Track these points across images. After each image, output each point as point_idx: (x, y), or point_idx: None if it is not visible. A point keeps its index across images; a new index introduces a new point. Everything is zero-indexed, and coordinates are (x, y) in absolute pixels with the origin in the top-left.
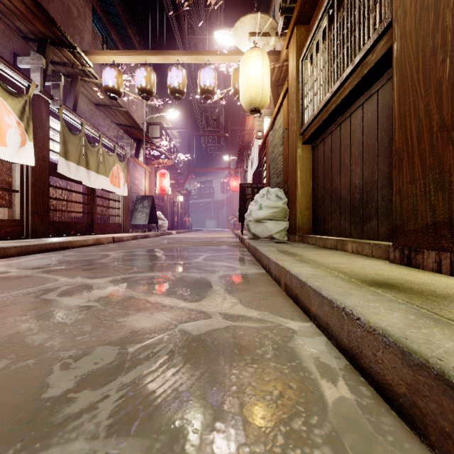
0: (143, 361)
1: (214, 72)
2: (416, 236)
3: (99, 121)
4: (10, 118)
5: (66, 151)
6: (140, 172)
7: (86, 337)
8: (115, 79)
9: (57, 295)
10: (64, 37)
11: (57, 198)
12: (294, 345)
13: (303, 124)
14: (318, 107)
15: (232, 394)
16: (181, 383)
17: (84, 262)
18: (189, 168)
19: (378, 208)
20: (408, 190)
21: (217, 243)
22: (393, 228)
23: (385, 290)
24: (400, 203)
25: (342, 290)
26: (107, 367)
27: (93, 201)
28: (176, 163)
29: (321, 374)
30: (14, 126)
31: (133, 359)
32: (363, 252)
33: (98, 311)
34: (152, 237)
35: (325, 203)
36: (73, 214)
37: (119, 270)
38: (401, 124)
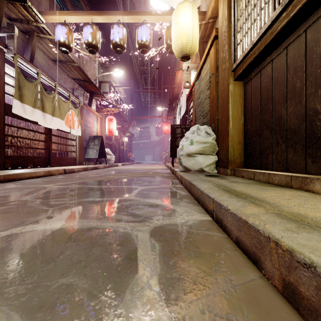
0: None
1: (150, 29)
2: None
3: (56, 74)
4: None
5: (21, 95)
6: (93, 117)
7: None
8: (66, 35)
9: None
10: None
11: (14, 136)
12: None
13: (235, 60)
14: (258, 32)
15: None
16: None
17: (3, 200)
18: (132, 116)
19: None
20: None
21: (152, 174)
22: None
23: None
24: None
25: None
26: None
27: (50, 139)
28: (123, 113)
29: None
30: None
31: None
32: None
33: None
34: (101, 169)
35: (263, 136)
36: (40, 150)
37: (26, 215)
38: None
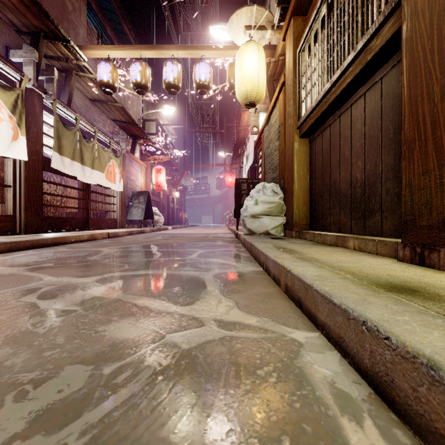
0: (119, 388)
1: (209, 66)
2: (429, 233)
3: (95, 117)
4: (2, 111)
5: (60, 146)
6: (136, 167)
7: (57, 352)
8: (110, 74)
9: (37, 297)
10: (57, 30)
11: (51, 194)
12: (302, 363)
13: (300, 117)
14: (316, 99)
15: (228, 441)
16: (162, 423)
17: (74, 259)
18: (185, 164)
19: (382, 203)
20: (420, 182)
21: (212, 239)
22: (402, 223)
23: (408, 297)
24: (410, 196)
25: (357, 297)
26: (72, 398)
27: (88, 197)
28: (173, 159)
29: (341, 408)
30: (6, 120)
31: (107, 384)
32: (366, 249)
33: (78, 317)
34: (148, 233)
35: (324, 198)
36: (69, 210)
37: (109, 268)
38: (412, 110)
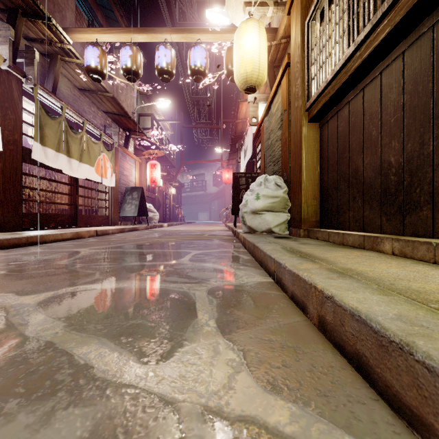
0: None
1: (205, 51)
2: None
3: (84, 107)
4: None
5: (42, 136)
6: (130, 162)
7: None
8: (98, 59)
9: None
10: (36, 5)
11: (33, 188)
12: None
13: (309, 97)
14: (333, 70)
15: None
16: None
17: (38, 264)
18: (181, 160)
19: (434, 193)
20: None
21: (208, 237)
22: None
23: None
24: None
25: None
26: None
27: (76, 192)
28: (169, 155)
29: None
30: None
31: None
32: (415, 256)
33: None
34: (141, 230)
35: (340, 190)
36: (60, 206)
37: (73, 278)
38: None
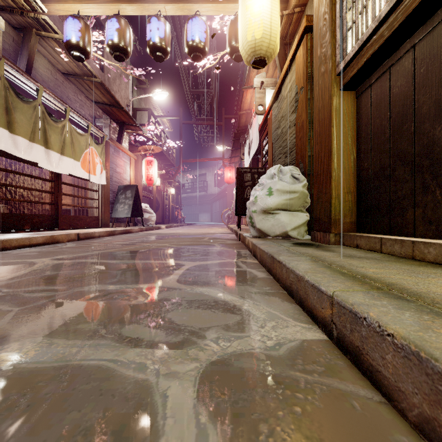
0: None
1: (205, 24)
2: None
3: (69, 94)
4: None
5: (11, 121)
6: (124, 159)
7: None
8: (80, 33)
9: None
10: None
11: (0, 184)
12: None
13: (343, 56)
14: None
15: None
16: None
17: None
18: (181, 158)
19: None
20: None
21: (209, 241)
22: None
23: None
24: None
25: None
26: None
27: (58, 189)
28: (168, 154)
29: None
30: None
31: None
32: None
33: None
34: (135, 233)
35: (395, 178)
36: (48, 206)
37: None
38: None
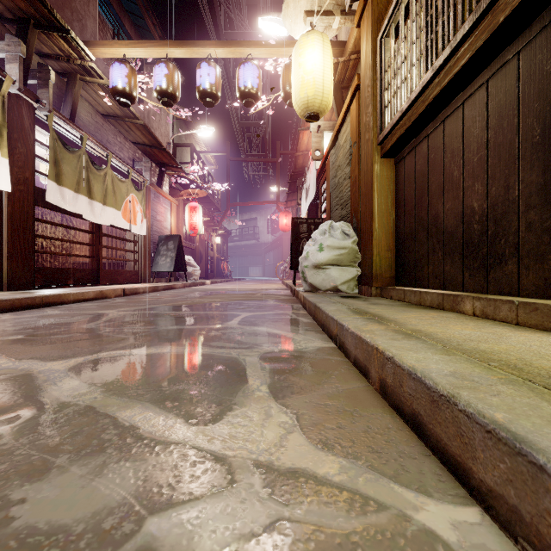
0: None
1: (258, 69)
2: None
3: (108, 137)
4: None
5: (58, 173)
6: (164, 205)
7: None
8: (127, 79)
9: None
10: (52, 15)
11: (47, 237)
12: None
13: (382, 129)
14: (408, 97)
15: None
16: None
17: (60, 328)
18: (228, 202)
19: (519, 244)
20: None
21: (261, 297)
22: None
23: None
24: None
25: None
26: None
27: (99, 242)
28: (212, 196)
29: None
30: None
31: None
32: (497, 316)
33: None
34: (179, 289)
35: (418, 240)
36: (78, 259)
37: (104, 343)
38: None
